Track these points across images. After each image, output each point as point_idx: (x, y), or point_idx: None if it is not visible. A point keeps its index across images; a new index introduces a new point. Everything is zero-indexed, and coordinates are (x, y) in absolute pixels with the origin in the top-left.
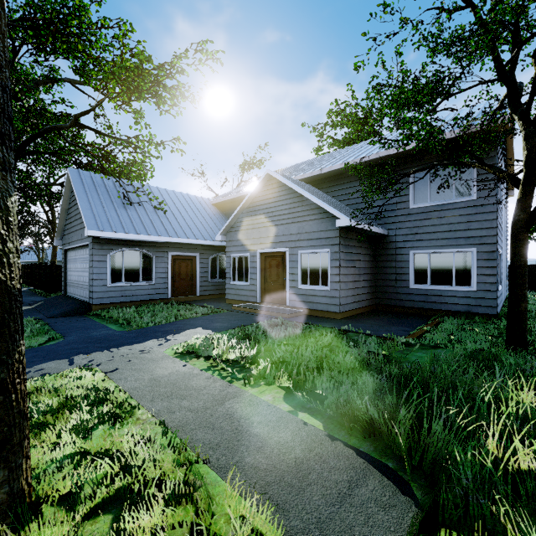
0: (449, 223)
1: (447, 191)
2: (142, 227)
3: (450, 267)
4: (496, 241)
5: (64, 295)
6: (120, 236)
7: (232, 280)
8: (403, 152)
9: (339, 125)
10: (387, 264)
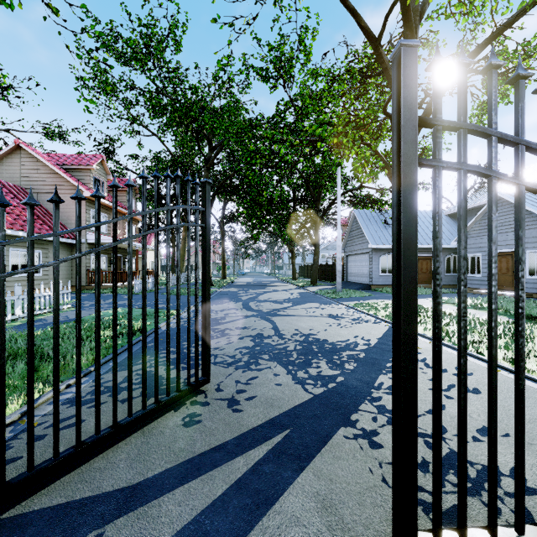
0: None
1: None
2: None
3: None
4: None
5: (347, 281)
6: (386, 247)
7: None
8: None
9: None
10: None
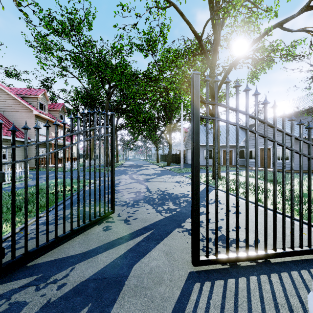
0: None
1: None
2: None
3: None
4: None
5: (187, 163)
6: None
7: None
8: None
9: None
10: None
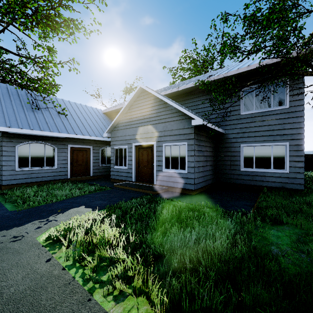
0: (268, 124)
1: (267, 102)
2: (46, 126)
3: (269, 156)
4: (303, 137)
5: None
6: (25, 132)
7: (115, 165)
8: (236, 74)
9: (185, 70)
10: (224, 153)
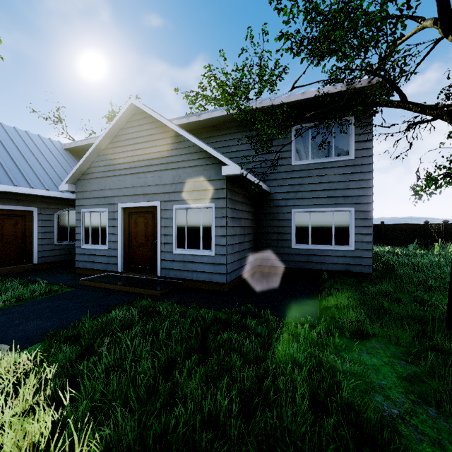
0: (329, 181)
1: (327, 149)
2: None
3: (329, 226)
4: (372, 201)
5: None
6: None
7: (84, 242)
8: (287, 103)
9: (209, 99)
10: (269, 223)
